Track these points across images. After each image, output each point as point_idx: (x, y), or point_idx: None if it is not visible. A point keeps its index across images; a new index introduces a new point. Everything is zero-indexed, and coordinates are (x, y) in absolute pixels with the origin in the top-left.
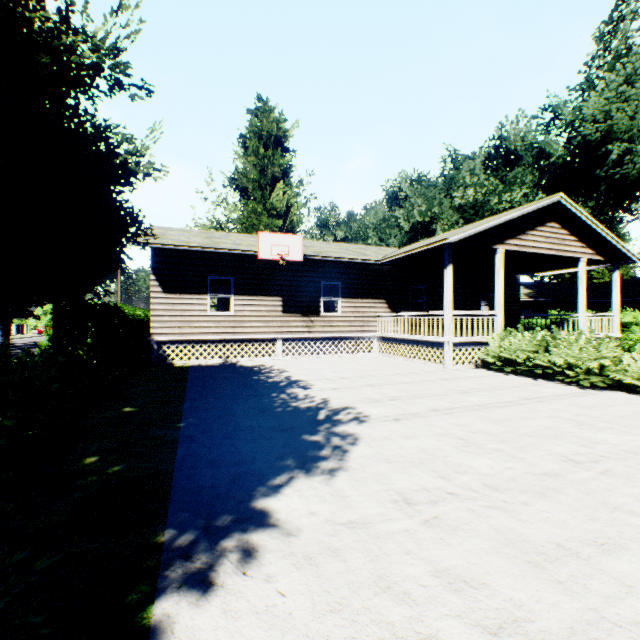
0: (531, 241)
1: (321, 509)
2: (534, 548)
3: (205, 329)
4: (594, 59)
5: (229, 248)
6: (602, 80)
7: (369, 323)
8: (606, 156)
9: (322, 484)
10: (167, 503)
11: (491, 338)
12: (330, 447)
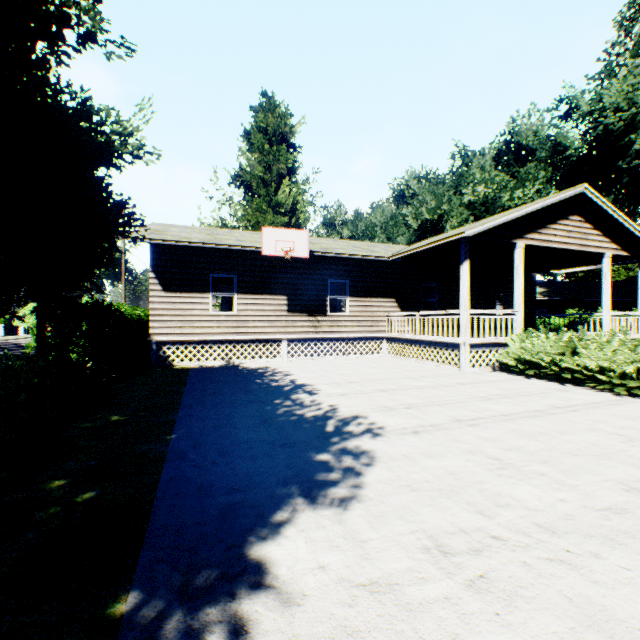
0: (552, 235)
1: (332, 561)
2: (629, 634)
3: (207, 329)
4: (614, 46)
5: (231, 244)
6: (624, 67)
7: (378, 323)
8: (628, 147)
9: (333, 521)
10: (138, 548)
11: (511, 339)
12: (341, 468)
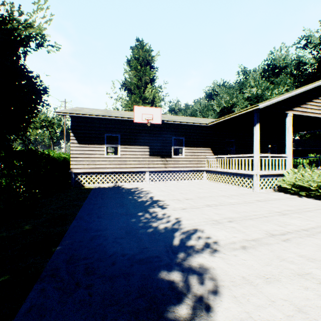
0: (309, 109)
1: None
2: None
3: (103, 165)
4: None
5: (116, 116)
6: None
7: (201, 162)
8: None
9: None
10: None
11: (286, 172)
12: (189, 297)
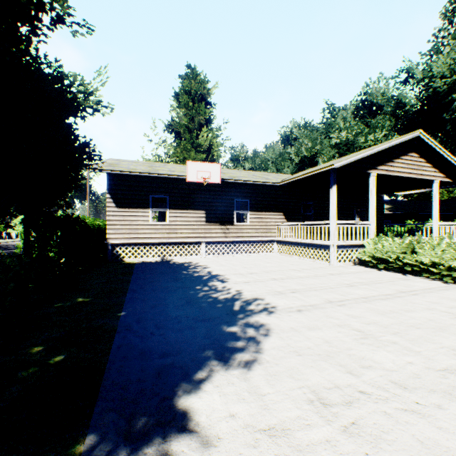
0: (396, 167)
1: (240, 410)
2: None
3: (147, 235)
4: (440, 31)
5: (165, 173)
6: (447, 46)
7: (271, 230)
8: (451, 103)
9: (240, 379)
10: (94, 400)
11: (367, 242)
12: (245, 338)
